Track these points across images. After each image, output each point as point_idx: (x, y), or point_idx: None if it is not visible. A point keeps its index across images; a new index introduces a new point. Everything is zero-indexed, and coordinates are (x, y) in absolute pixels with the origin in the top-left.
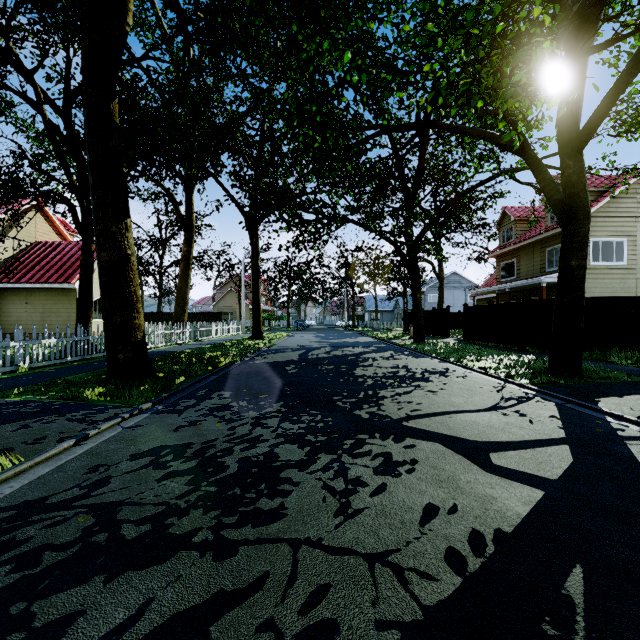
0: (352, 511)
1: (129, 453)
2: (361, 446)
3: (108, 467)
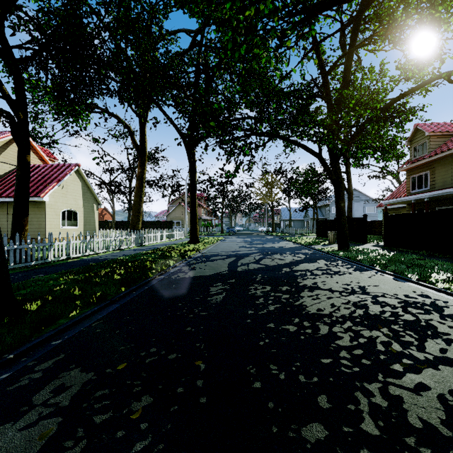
0: None
1: None
2: None
3: None
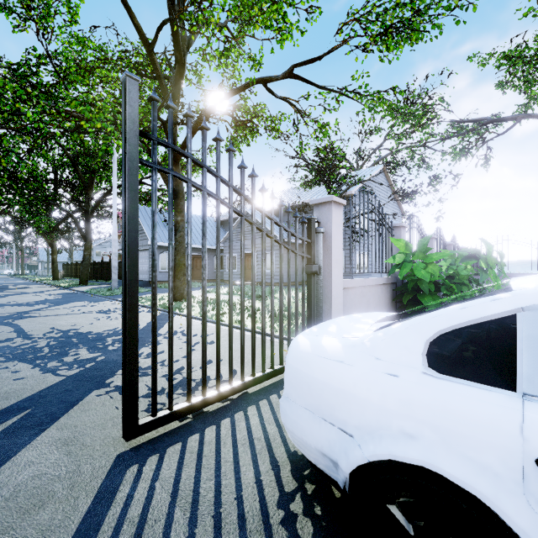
0: None
1: None
2: None
3: None
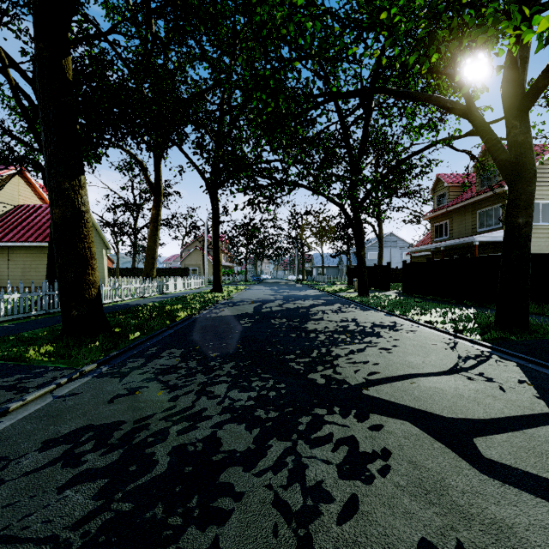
0: None
1: (43, 438)
2: (319, 427)
3: (7, 463)
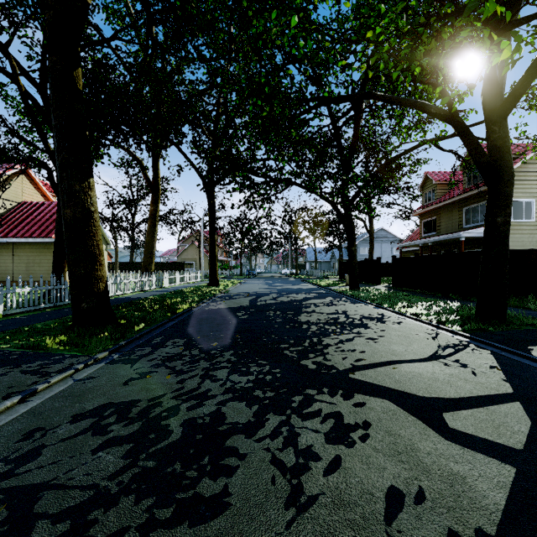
0: (305, 499)
1: (72, 413)
2: (310, 404)
3: (45, 432)
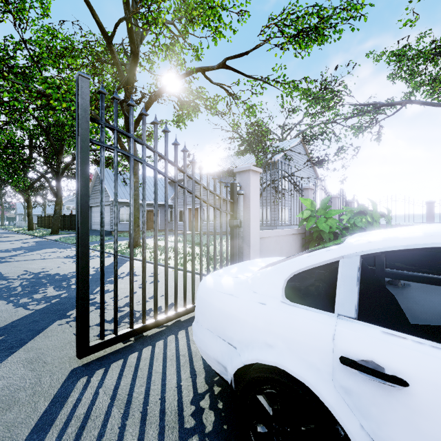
0: None
1: None
2: None
3: None
